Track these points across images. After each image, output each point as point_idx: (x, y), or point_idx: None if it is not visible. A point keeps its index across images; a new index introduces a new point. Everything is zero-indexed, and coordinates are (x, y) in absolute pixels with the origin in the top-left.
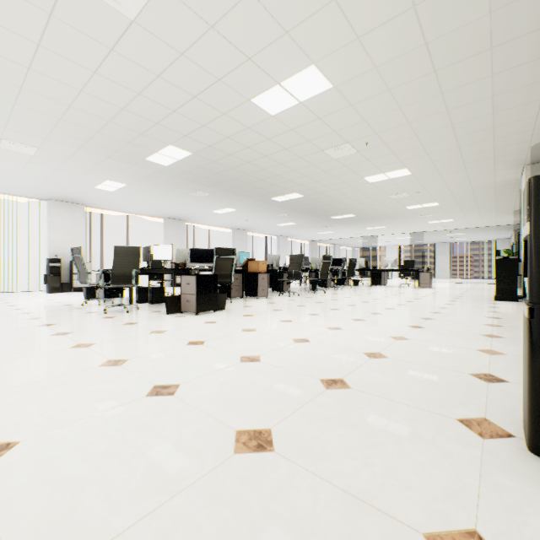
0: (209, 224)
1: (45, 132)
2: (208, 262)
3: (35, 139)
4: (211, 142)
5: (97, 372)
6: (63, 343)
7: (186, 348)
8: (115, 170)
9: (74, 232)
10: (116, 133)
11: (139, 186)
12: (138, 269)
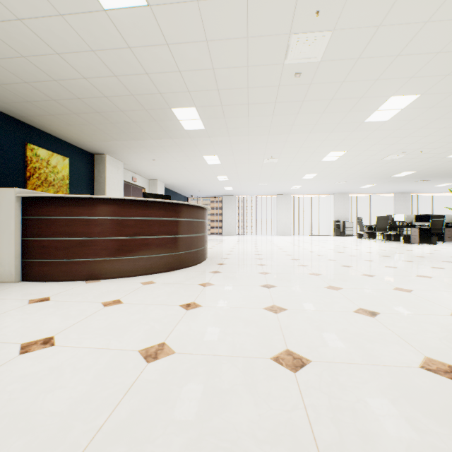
0: (431, 192)
1: (352, 178)
2: (427, 222)
3: (347, 180)
4: (427, 167)
5: (390, 248)
6: (373, 245)
7: (414, 248)
8: (373, 181)
9: (344, 207)
10: (379, 174)
11: (382, 184)
12: (388, 225)
